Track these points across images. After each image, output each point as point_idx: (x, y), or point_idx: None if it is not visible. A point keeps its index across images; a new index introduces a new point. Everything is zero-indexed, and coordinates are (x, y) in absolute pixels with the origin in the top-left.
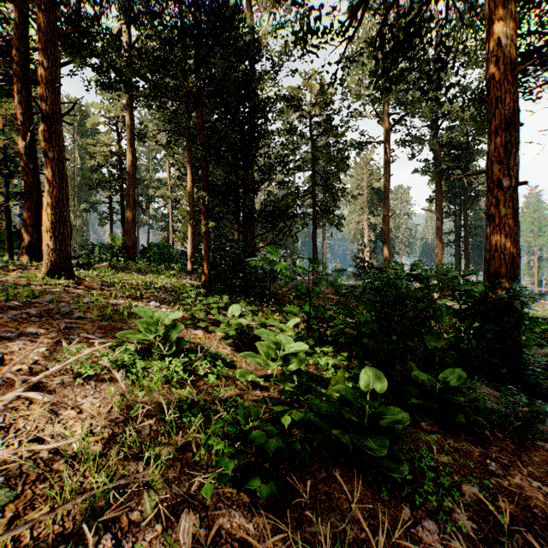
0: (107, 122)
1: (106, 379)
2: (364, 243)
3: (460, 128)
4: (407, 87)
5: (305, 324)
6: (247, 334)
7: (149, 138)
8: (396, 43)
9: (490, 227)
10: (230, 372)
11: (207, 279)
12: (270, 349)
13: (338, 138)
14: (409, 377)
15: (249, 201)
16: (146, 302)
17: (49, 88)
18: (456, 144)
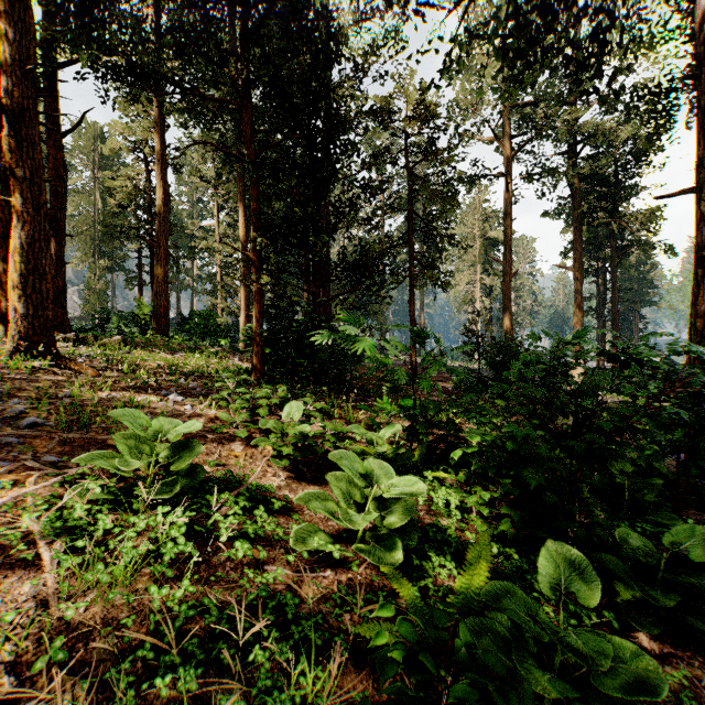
0: (132, 148)
1: (24, 562)
2: (478, 311)
3: (606, 156)
4: (535, 101)
5: (407, 432)
6: (314, 451)
7: (190, 172)
8: (540, 7)
9: (702, 277)
10: (280, 529)
11: (260, 360)
12: (351, 486)
13: (445, 164)
14: (605, 539)
15: (321, 247)
16: (163, 395)
17: (19, 73)
18: (602, 177)
